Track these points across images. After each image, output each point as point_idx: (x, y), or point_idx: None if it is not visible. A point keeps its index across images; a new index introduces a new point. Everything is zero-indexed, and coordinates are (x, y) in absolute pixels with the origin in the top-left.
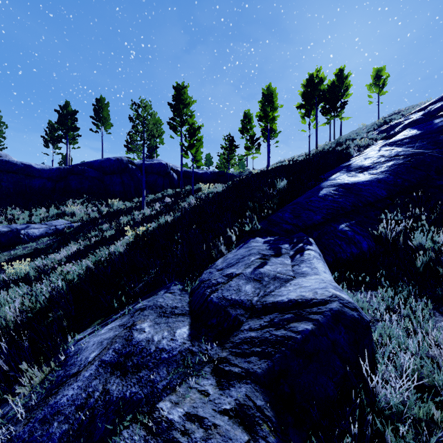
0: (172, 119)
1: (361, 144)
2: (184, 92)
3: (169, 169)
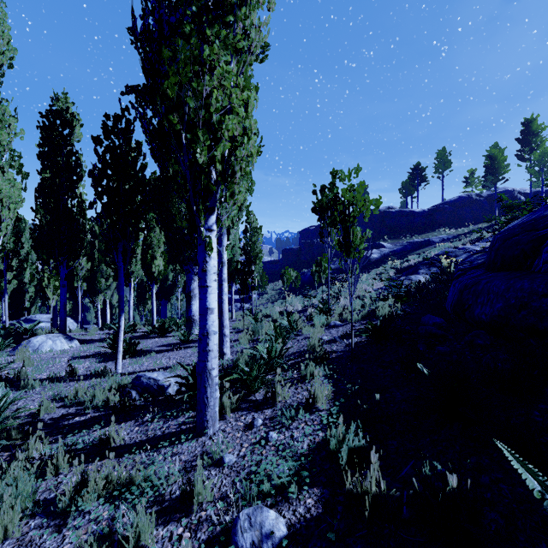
0: (519, 151)
1: None
2: (533, 124)
3: (515, 193)
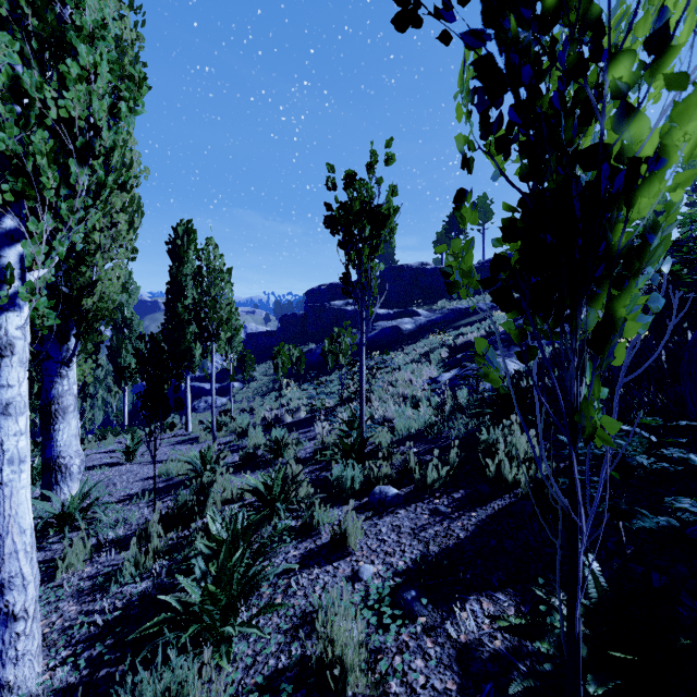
0: None
1: None
2: None
3: None
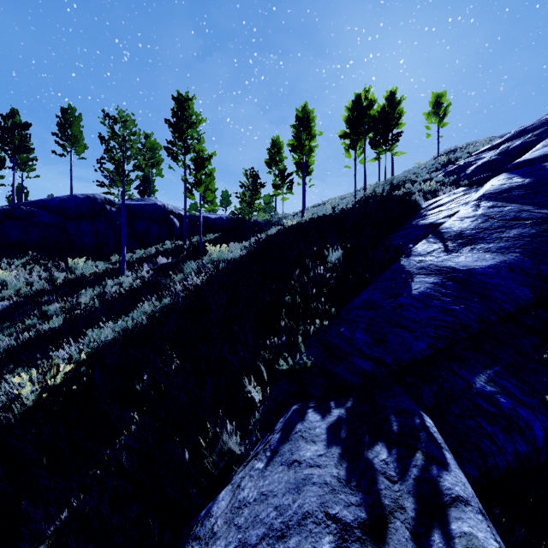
0: (170, 143)
1: (426, 189)
2: (188, 106)
3: (167, 212)
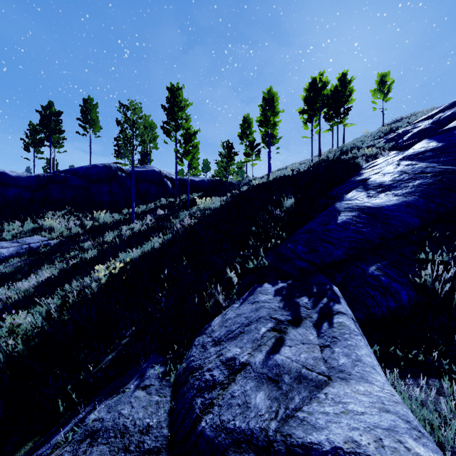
0: (165, 123)
1: (369, 153)
2: (179, 94)
3: (162, 176)
